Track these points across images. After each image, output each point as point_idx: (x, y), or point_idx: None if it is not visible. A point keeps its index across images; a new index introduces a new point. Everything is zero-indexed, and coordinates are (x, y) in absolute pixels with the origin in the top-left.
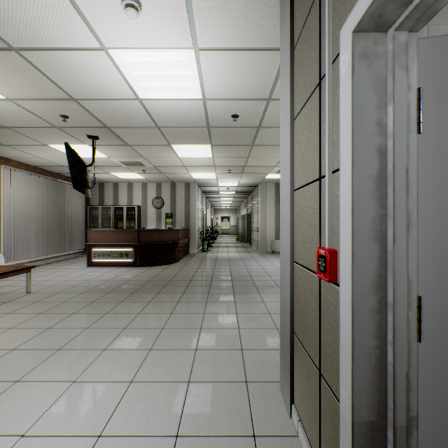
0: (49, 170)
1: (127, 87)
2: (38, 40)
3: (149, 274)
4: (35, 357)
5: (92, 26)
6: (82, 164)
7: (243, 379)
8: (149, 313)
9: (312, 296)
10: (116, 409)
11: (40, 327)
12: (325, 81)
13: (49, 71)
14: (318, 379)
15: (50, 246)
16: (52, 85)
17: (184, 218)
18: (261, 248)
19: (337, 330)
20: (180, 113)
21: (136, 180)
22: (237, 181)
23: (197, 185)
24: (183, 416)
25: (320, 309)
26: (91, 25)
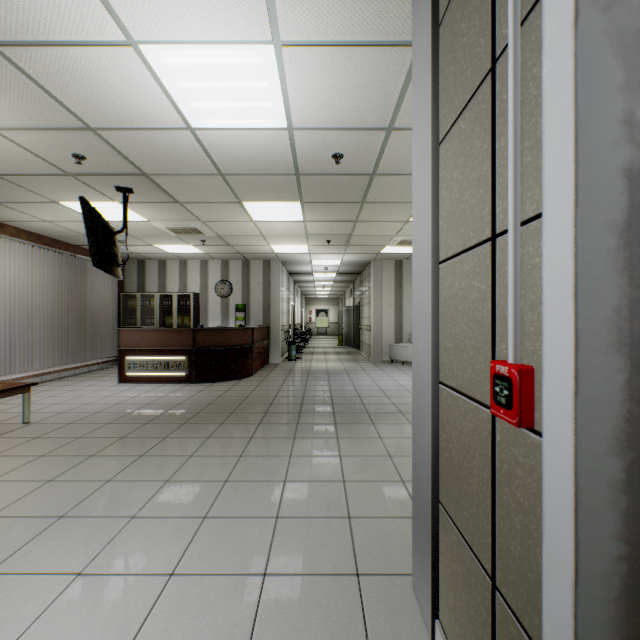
0: (63, 241)
1: (171, 109)
2: (26, 28)
3: (209, 395)
4: (21, 530)
5: (111, 3)
6: (108, 230)
7: (353, 570)
8: (206, 456)
9: (476, 445)
10: (143, 626)
11: (37, 480)
12: (508, 58)
13: (49, 81)
14: (488, 594)
15: (64, 353)
16: (56, 105)
17: (262, 312)
18: (374, 355)
19: (534, 516)
20: (254, 152)
21: (192, 256)
22: (340, 257)
23: (281, 264)
24: (253, 639)
25: (493, 469)
26: (109, 2)
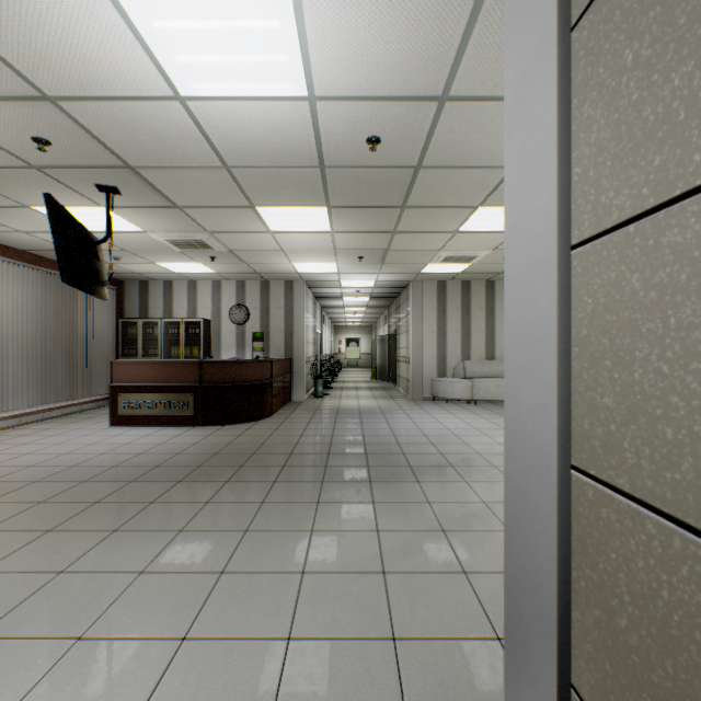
0: (48, 257)
1: (150, 67)
2: None
3: (217, 441)
4: None
5: None
6: (87, 239)
7: None
8: (201, 530)
9: None
10: None
11: None
12: None
13: None
14: None
15: (49, 389)
16: None
17: (283, 341)
18: (414, 391)
19: None
20: (265, 134)
21: (202, 277)
22: (374, 278)
23: (306, 286)
24: None
25: None
26: None
